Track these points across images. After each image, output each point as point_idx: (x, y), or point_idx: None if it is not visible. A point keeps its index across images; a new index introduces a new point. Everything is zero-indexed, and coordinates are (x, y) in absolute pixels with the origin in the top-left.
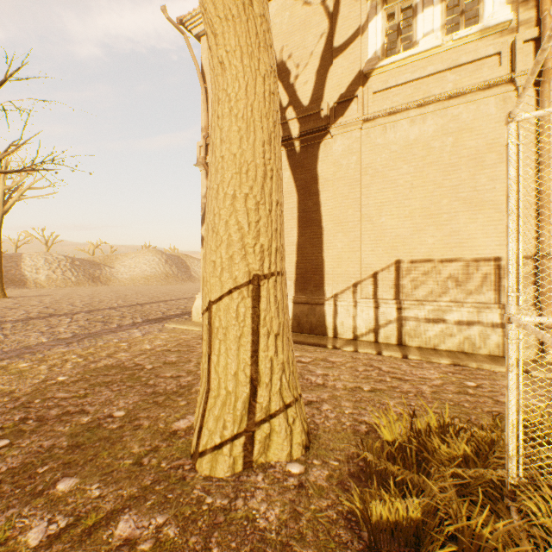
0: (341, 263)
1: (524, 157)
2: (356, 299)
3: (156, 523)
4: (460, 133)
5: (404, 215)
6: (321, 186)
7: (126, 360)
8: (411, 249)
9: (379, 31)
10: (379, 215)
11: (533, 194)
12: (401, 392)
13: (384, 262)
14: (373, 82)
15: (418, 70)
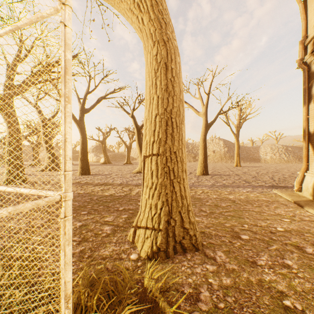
0: None
1: None
2: None
3: (107, 231)
4: None
5: None
6: None
7: (208, 198)
8: None
9: None
10: None
11: None
12: None
13: None
14: None
15: None
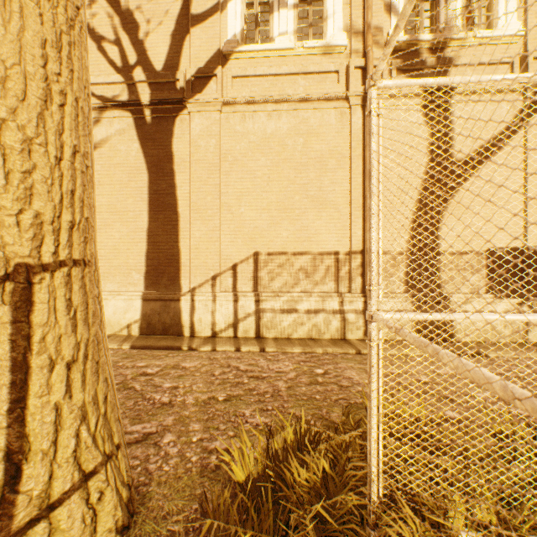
0: (199, 254)
1: (355, 166)
2: (216, 293)
3: None
4: (309, 136)
5: (262, 207)
6: (177, 167)
7: None
8: (269, 242)
9: (239, 15)
10: (238, 205)
11: (361, 199)
12: (258, 394)
13: (243, 254)
14: (233, 66)
15: (275, 66)
